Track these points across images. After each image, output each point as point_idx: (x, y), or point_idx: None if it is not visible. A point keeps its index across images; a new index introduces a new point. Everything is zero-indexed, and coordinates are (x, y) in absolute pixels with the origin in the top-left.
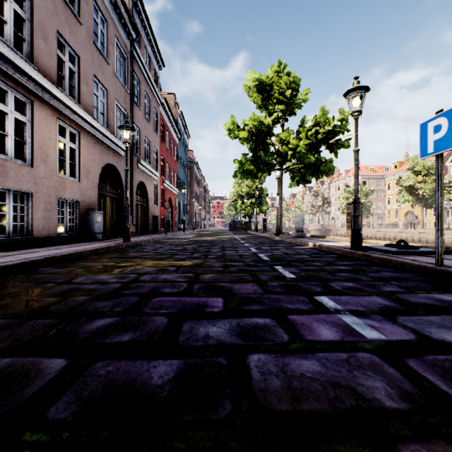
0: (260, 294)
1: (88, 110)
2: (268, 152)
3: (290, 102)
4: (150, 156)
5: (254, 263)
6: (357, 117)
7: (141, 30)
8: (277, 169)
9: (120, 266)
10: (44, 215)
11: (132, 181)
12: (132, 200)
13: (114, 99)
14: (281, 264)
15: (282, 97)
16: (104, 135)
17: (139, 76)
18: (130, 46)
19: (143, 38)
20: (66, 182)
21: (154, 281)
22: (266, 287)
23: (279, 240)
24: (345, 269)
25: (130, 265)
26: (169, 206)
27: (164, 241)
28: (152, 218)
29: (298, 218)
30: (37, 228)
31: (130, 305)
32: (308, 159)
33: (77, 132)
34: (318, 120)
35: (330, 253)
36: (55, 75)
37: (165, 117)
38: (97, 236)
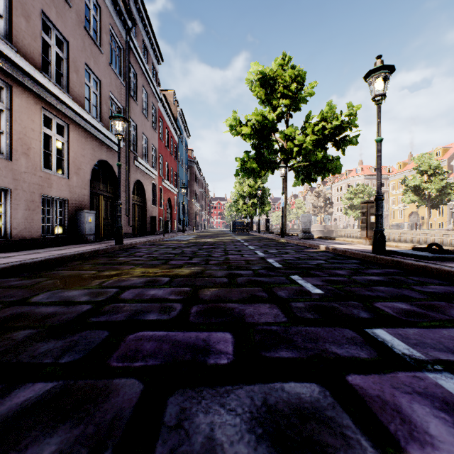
0: (286, 324)
1: (78, 101)
2: (272, 149)
3: (295, 96)
4: (148, 154)
5: (265, 272)
6: (380, 102)
7: (138, 20)
8: (282, 167)
9: (101, 276)
10: (25, 214)
11: (128, 180)
12: (128, 199)
13: (108, 91)
14: (298, 273)
15: (287, 91)
16: (96, 129)
17: (136, 69)
18: (126, 36)
19: (140, 29)
20: (52, 178)
21: (137, 300)
22: (290, 310)
23: (285, 242)
24: (380, 280)
25: (114, 274)
26: (168, 206)
27: (162, 244)
28: (150, 219)
29: (305, 218)
30: (16, 229)
31: (89, 349)
32: (315, 156)
33: (65, 124)
34: (325, 115)
35: (349, 257)
36: (39, 60)
37: (164, 114)
38: (87, 238)
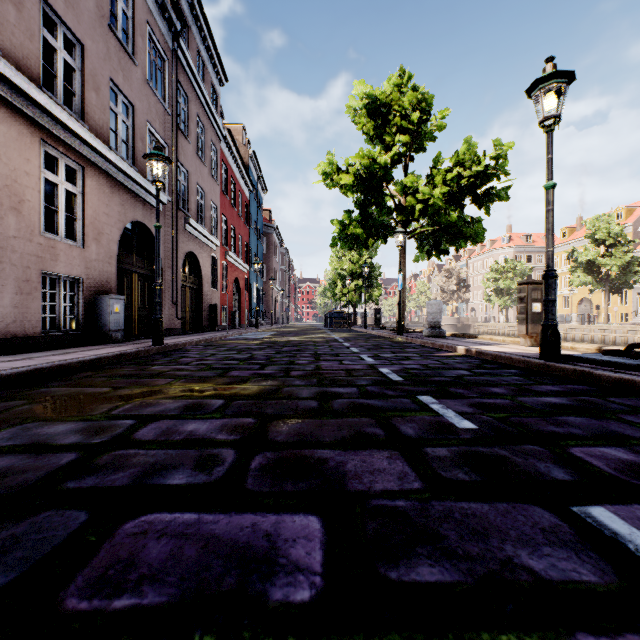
0: (422, 495)
1: (99, 133)
2: (384, 208)
3: (418, 130)
4: (206, 214)
5: (377, 389)
6: (552, 128)
7: (191, 20)
8: (399, 232)
9: (115, 397)
10: (15, 300)
11: (175, 251)
12: (175, 279)
13: (146, 121)
14: (429, 391)
15: (406, 123)
16: (127, 176)
17: (187, 91)
18: (172, 43)
19: (193, 34)
20: (57, 247)
21: (162, 442)
22: (426, 463)
23: (404, 341)
24: (564, 404)
25: (137, 393)
26: (235, 290)
27: (223, 344)
28: (209, 308)
29: (433, 307)
30: (1, 322)
31: (34, 559)
32: (448, 216)
33: (79, 167)
34: (462, 157)
35: (503, 365)
36: (37, 69)
37: (229, 158)
38: (112, 336)
